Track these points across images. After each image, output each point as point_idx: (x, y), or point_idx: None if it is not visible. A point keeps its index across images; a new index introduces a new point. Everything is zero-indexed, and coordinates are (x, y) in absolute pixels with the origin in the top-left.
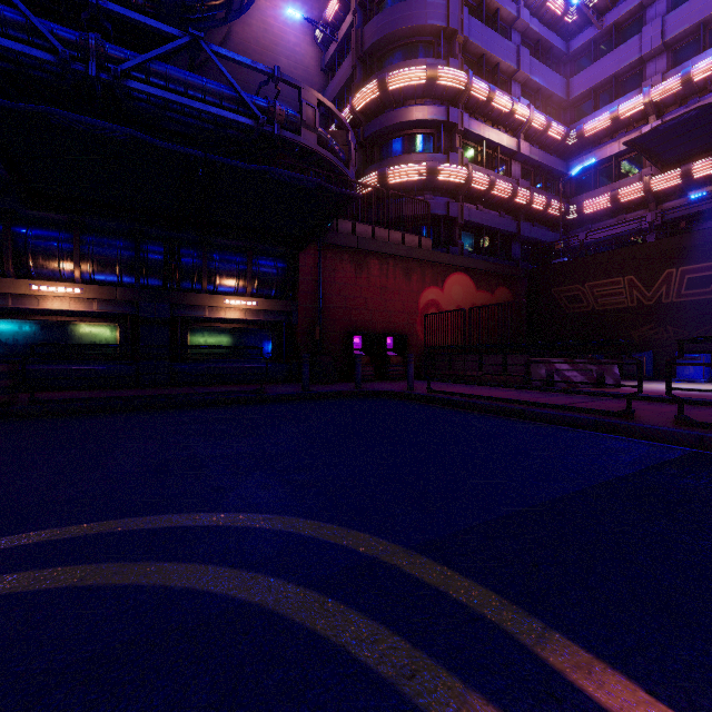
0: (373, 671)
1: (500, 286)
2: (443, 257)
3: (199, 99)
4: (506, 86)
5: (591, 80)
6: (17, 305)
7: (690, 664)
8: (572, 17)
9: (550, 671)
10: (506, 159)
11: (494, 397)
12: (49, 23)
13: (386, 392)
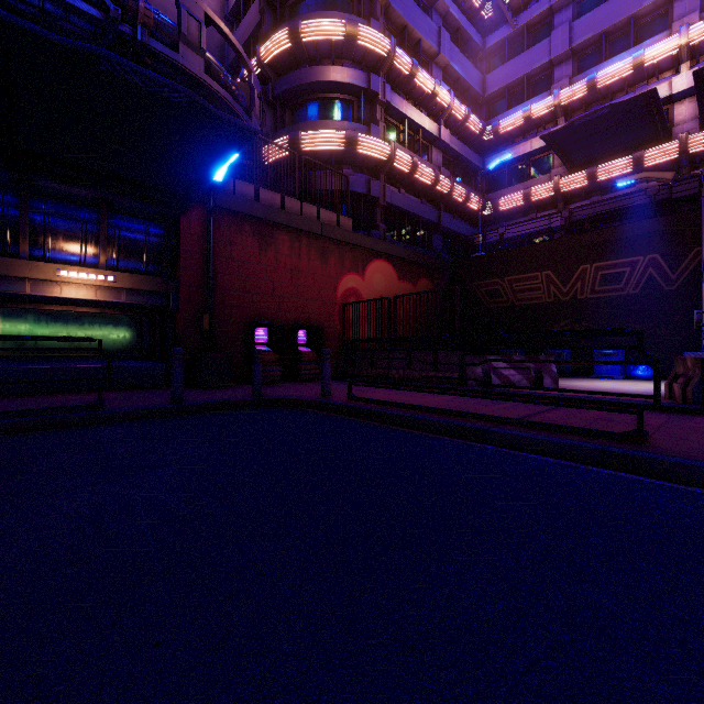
0: None
1: (422, 277)
2: (364, 240)
3: None
4: (428, 68)
5: (505, 78)
6: None
7: None
8: (488, 12)
9: None
10: (428, 145)
11: (438, 408)
12: None
13: (294, 400)
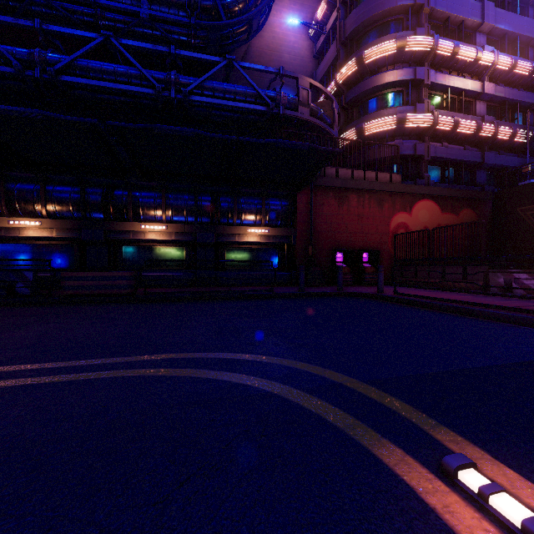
0: (333, 424)
1: (464, 208)
2: (411, 188)
3: (232, 99)
4: (471, 38)
5: None
6: (134, 237)
7: (529, 451)
8: None
9: (433, 439)
10: (471, 100)
11: (449, 299)
12: (151, 71)
13: (361, 293)
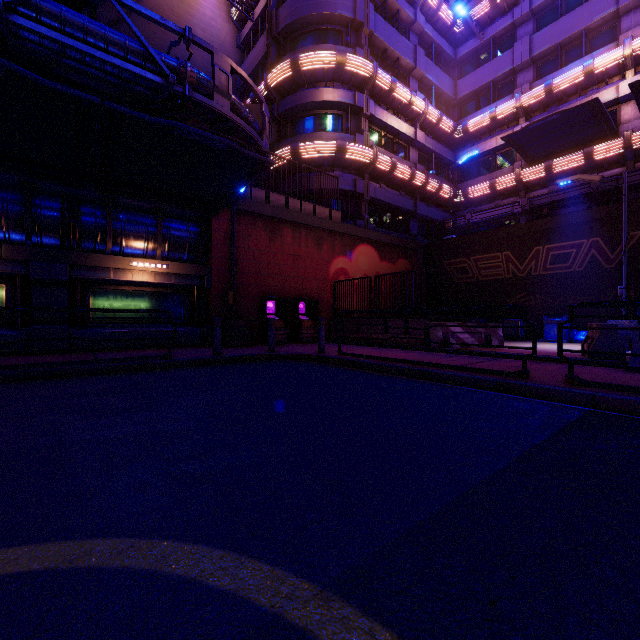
0: None
1: (400, 257)
2: (351, 229)
3: (101, 48)
4: (405, 80)
5: (474, 84)
6: None
7: None
8: (459, 27)
9: None
10: (405, 145)
11: (401, 359)
12: None
13: (298, 355)
